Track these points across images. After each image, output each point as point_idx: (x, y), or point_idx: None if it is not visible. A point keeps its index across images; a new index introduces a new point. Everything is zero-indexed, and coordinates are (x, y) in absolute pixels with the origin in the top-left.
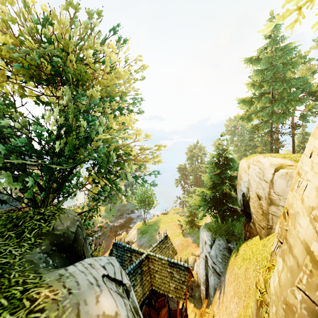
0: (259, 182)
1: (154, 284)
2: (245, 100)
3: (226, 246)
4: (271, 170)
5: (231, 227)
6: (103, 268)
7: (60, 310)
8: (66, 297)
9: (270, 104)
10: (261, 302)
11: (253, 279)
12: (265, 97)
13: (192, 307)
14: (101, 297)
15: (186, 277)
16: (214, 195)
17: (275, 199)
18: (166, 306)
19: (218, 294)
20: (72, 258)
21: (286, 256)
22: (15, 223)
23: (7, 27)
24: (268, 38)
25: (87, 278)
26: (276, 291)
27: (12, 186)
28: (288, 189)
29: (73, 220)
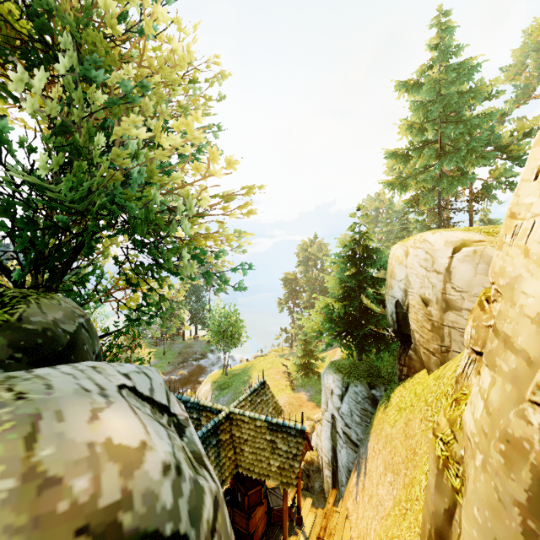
0: (425, 276)
1: (241, 464)
2: (396, 153)
3: (368, 394)
4: (447, 251)
5: (376, 363)
6: (123, 376)
7: None
8: (6, 404)
9: (437, 159)
10: (445, 460)
11: (421, 436)
12: (430, 148)
13: (310, 504)
14: (107, 412)
15: (299, 446)
16: (346, 312)
17: (454, 300)
18: (264, 504)
19: (355, 478)
20: None
21: (500, 358)
22: None
23: None
24: (434, 49)
25: (78, 382)
26: (480, 426)
27: None
28: (478, 278)
29: (70, 313)
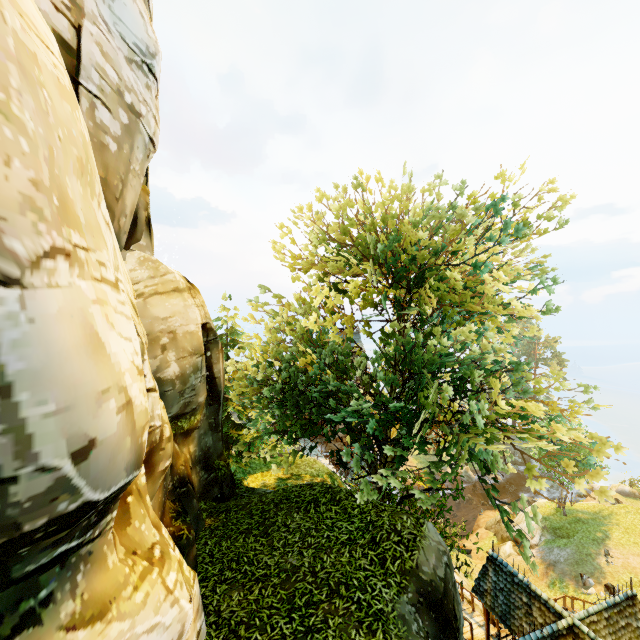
0: None
1: None
2: None
3: None
4: None
5: None
6: None
7: None
8: None
9: None
10: None
11: None
12: None
13: None
14: None
15: None
16: None
17: None
18: None
19: None
20: (442, 621)
21: None
22: (374, 536)
23: (343, 232)
24: None
25: None
26: None
27: (372, 494)
28: None
29: (438, 553)
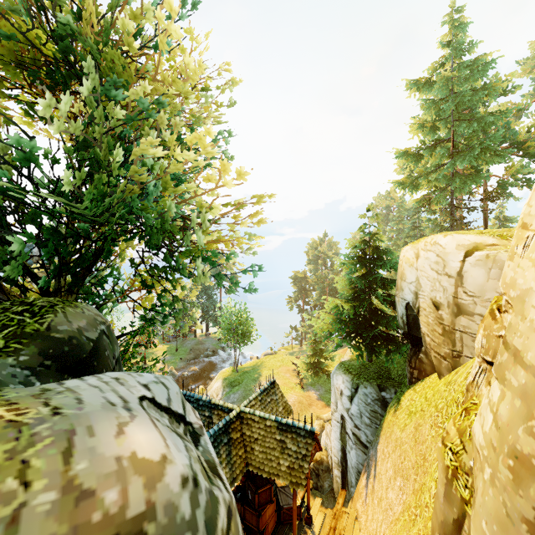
0: (436, 279)
1: (251, 462)
2: (407, 153)
3: (377, 396)
4: (459, 254)
5: (386, 364)
6: (143, 387)
7: (22, 440)
8: (45, 420)
9: (449, 158)
10: (454, 471)
11: (431, 442)
12: (442, 147)
13: (319, 503)
14: (131, 426)
15: (308, 447)
16: (356, 312)
17: (466, 305)
18: (274, 502)
19: (365, 480)
20: None
21: (509, 372)
22: None
23: None
24: (447, 46)
25: (104, 396)
26: (489, 440)
27: None
28: (491, 283)
29: (93, 320)
